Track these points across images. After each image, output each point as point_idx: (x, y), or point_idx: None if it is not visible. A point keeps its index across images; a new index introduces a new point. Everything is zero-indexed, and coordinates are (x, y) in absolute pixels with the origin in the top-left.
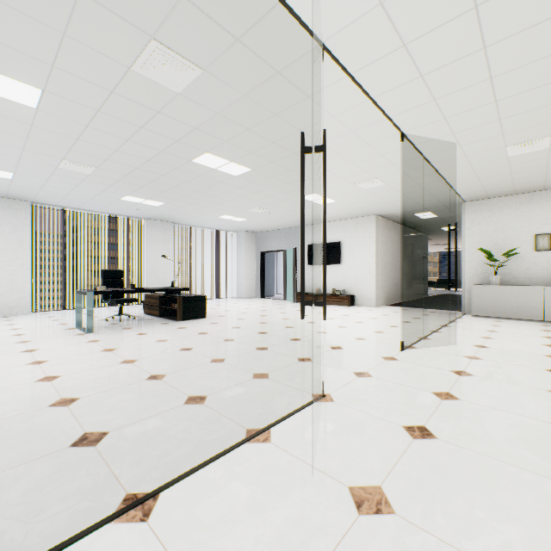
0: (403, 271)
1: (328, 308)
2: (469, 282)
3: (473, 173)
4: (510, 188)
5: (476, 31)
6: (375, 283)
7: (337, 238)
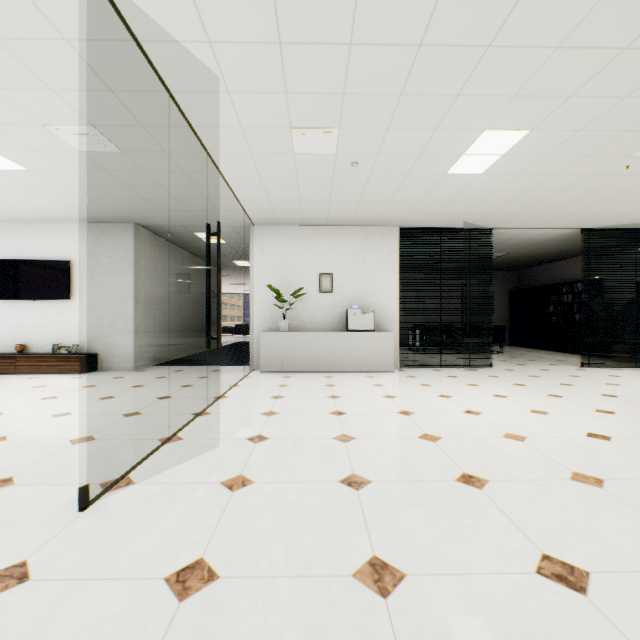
0: (186, 314)
1: (29, 383)
2: (259, 329)
3: (258, 172)
4: (298, 215)
5: None
6: (134, 332)
7: (63, 252)
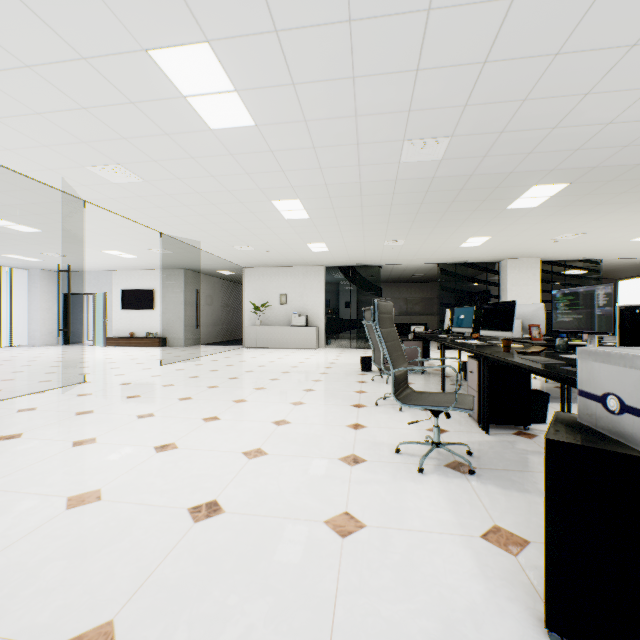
0: (216, 316)
1: (138, 349)
2: (248, 325)
3: (230, 254)
4: (263, 264)
5: (167, 212)
6: (184, 326)
7: (151, 285)
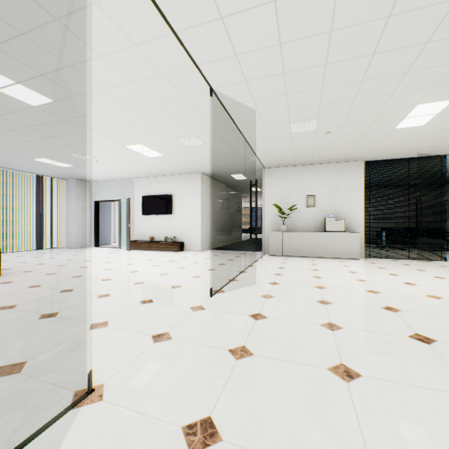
0: (224, 221)
1: (159, 255)
2: (268, 230)
3: (270, 143)
4: (292, 161)
5: None
6: (201, 231)
7: (169, 190)
